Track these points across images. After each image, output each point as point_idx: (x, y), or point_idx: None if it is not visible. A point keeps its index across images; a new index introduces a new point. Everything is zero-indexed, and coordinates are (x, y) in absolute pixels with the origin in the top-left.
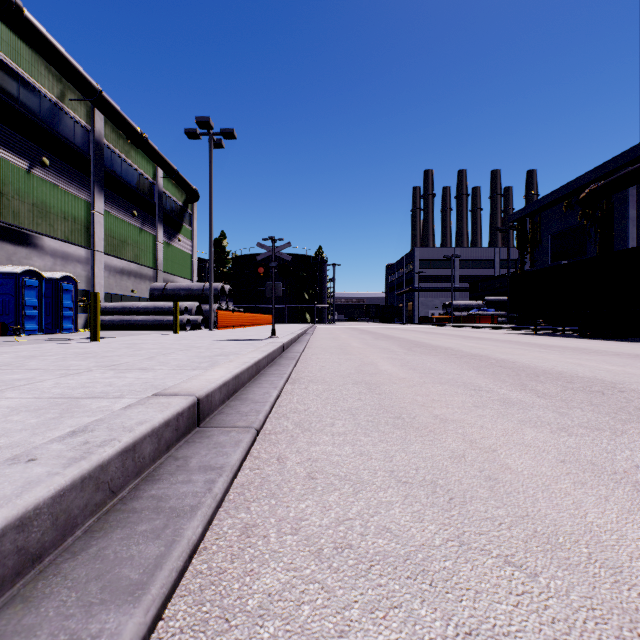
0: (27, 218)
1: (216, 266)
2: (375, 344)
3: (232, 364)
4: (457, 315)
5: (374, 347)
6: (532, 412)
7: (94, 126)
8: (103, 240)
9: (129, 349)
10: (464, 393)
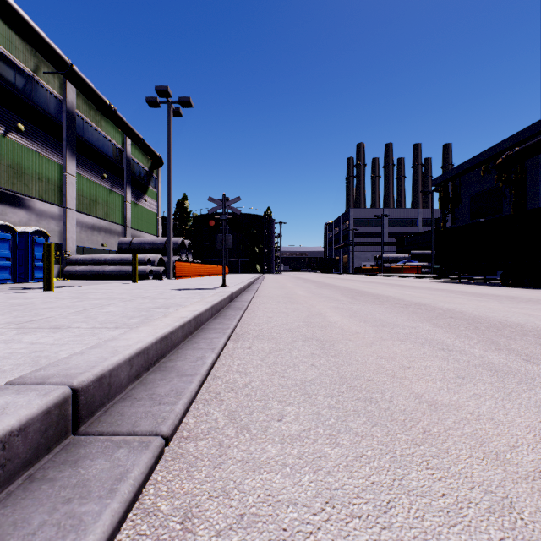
0: (3, 178)
1: (179, 224)
2: (319, 292)
3: (164, 320)
4: (386, 266)
5: (319, 296)
6: (540, 388)
7: (67, 97)
8: (75, 199)
9: (72, 299)
10: (434, 355)
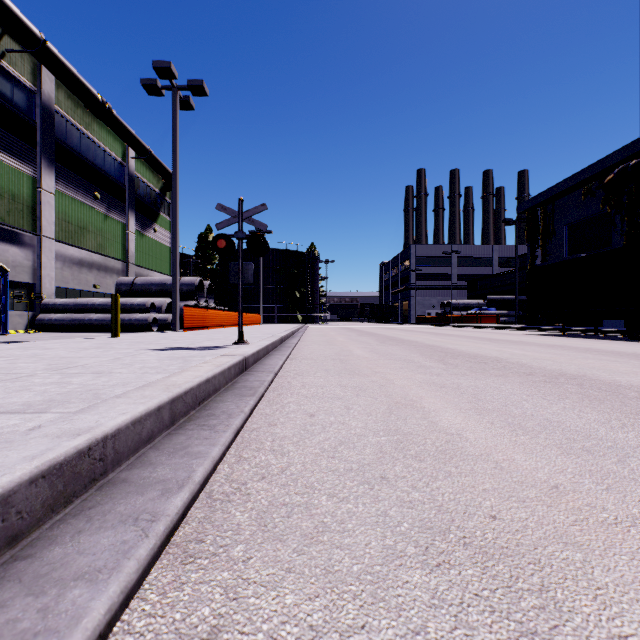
0: None
1: (201, 262)
2: (386, 351)
3: None
4: (456, 314)
5: (388, 357)
6: None
7: (41, 87)
8: (54, 224)
9: None
10: None
